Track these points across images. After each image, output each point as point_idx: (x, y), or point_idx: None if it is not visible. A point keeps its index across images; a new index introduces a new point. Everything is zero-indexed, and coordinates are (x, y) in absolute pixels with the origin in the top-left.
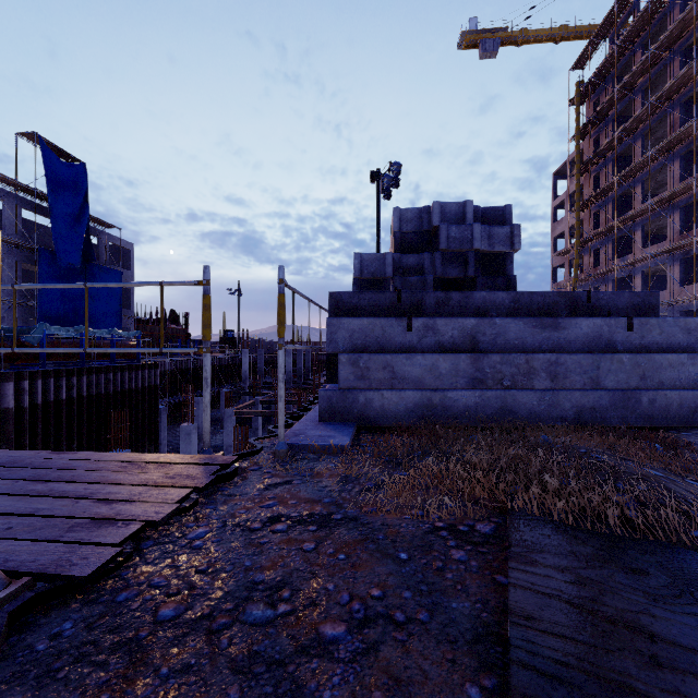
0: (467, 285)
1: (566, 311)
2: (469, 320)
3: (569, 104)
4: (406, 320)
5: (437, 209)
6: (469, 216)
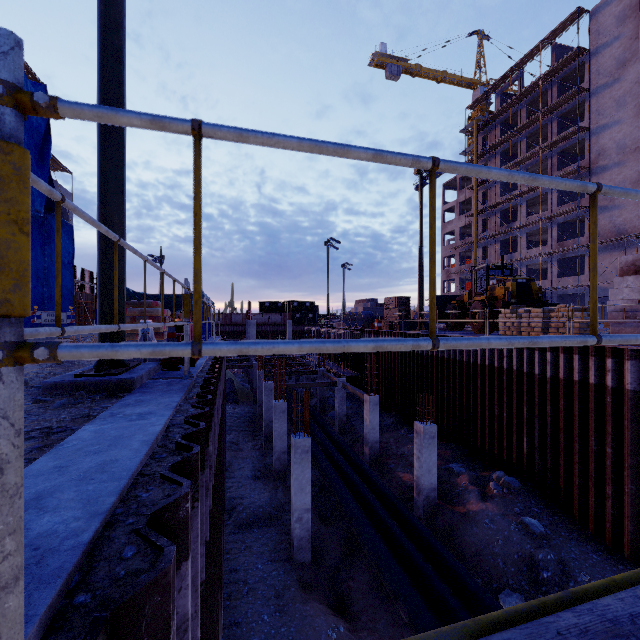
0: None
1: None
2: None
3: (466, 134)
4: None
5: None
6: None
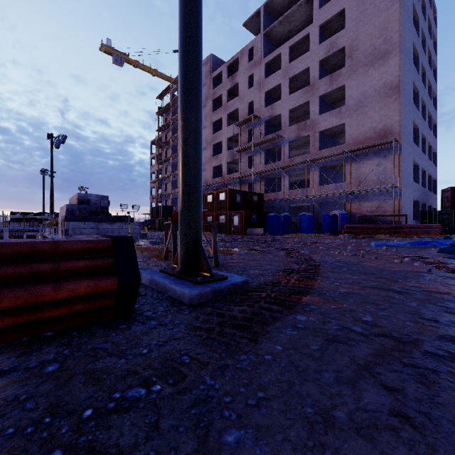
0: (97, 213)
1: (117, 221)
2: (97, 223)
3: (156, 114)
4: (84, 222)
5: (90, 195)
6: (98, 198)
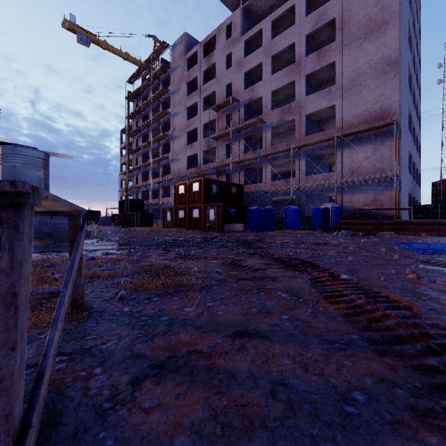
0: None
1: None
2: None
3: (126, 99)
4: None
5: None
6: None
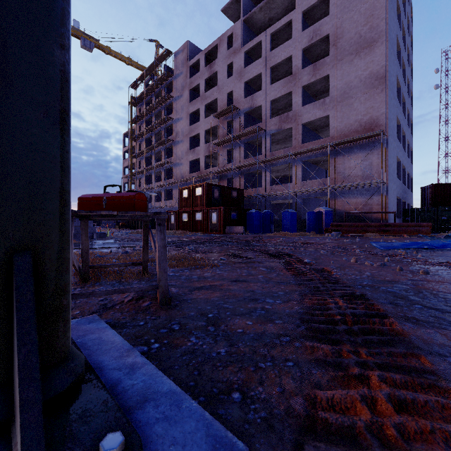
0: None
1: None
2: None
3: (129, 104)
4: None
5: None
6: None
